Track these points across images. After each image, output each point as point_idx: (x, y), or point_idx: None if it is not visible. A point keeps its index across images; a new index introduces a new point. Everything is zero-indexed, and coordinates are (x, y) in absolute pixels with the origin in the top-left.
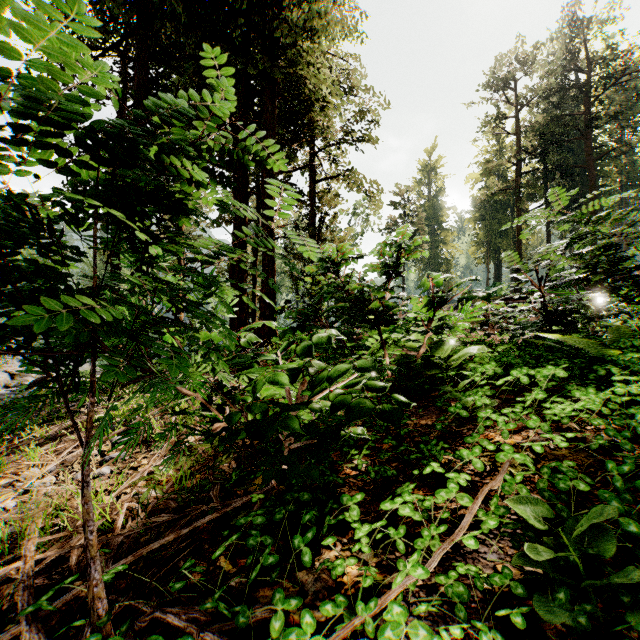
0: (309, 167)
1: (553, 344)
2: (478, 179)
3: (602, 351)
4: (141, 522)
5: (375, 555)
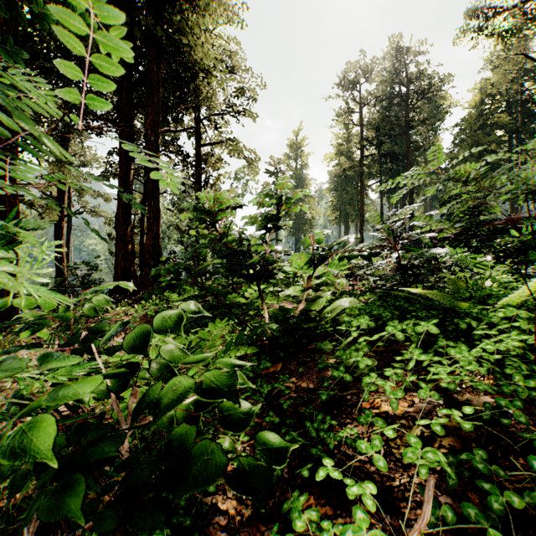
0: (195, 131)
1: (411, 296)
2: (333, 158)
3: (455, 303)
4: None
5: None
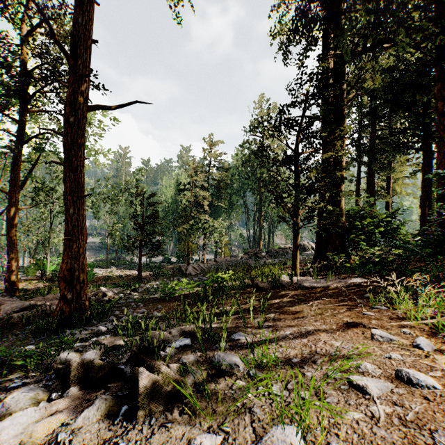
0: None
1: None
2: None
3: None
4: None
5: None
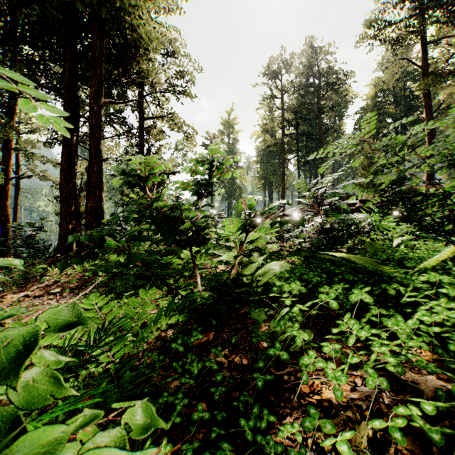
0: (138, 105)
1: (336, 259)
2: (259, 135)
3: (379, 267)
4: None
5: None
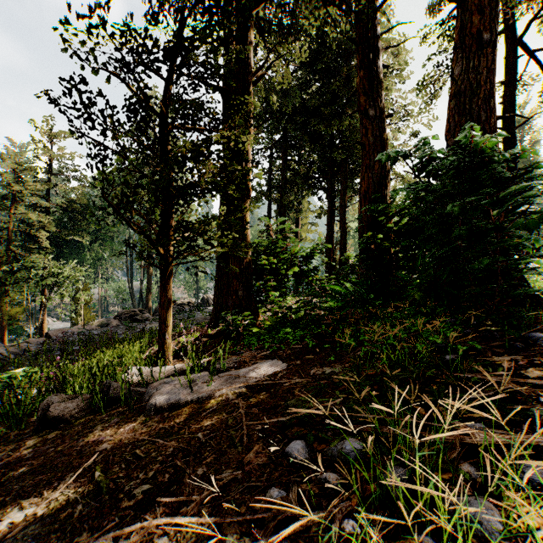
0: None
1: None
2: None
3: None
4: None
5: None
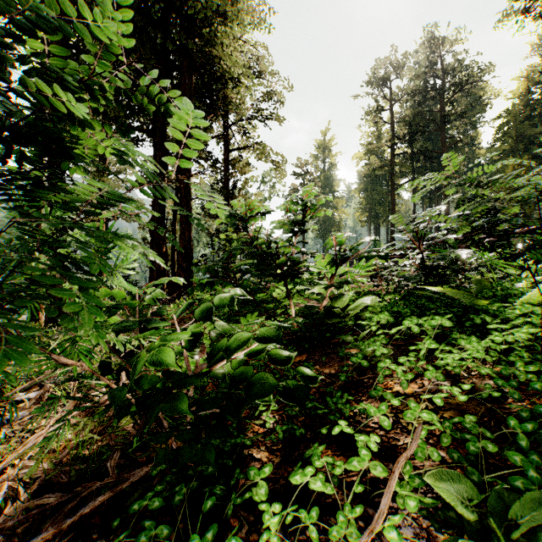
0: (223, 138)
1: (433, 295)
2: (362, 157)
3: (474, 301)
4: (21, 507)
5: (285, 536)
